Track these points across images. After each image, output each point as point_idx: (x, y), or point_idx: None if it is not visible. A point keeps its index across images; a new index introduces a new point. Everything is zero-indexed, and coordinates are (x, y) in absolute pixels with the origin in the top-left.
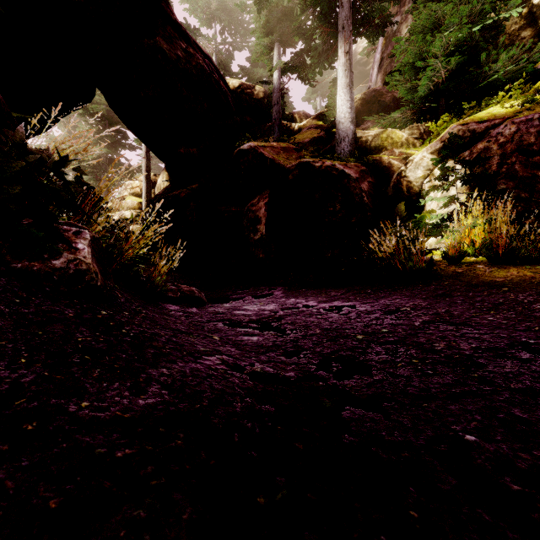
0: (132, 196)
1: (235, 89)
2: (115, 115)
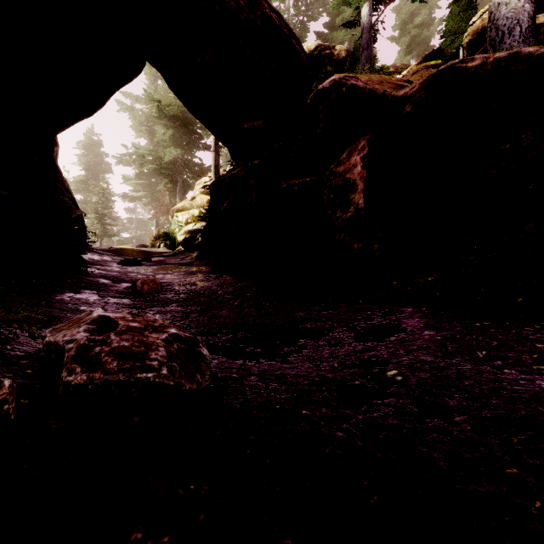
0: (202, 194)
1: (311, 52)
2: (189, 115)
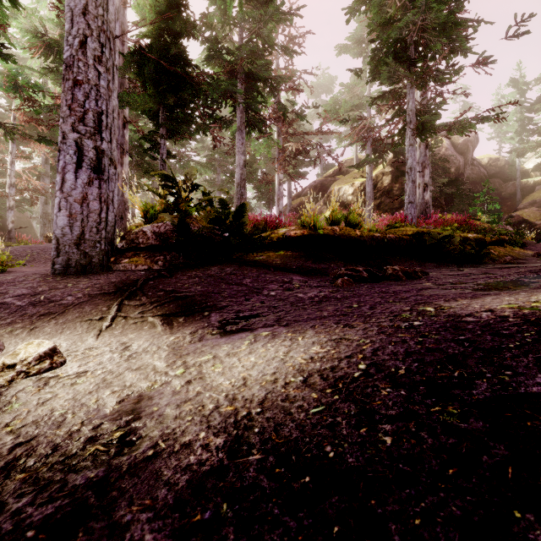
0: None
1: (486, 164)
2: None
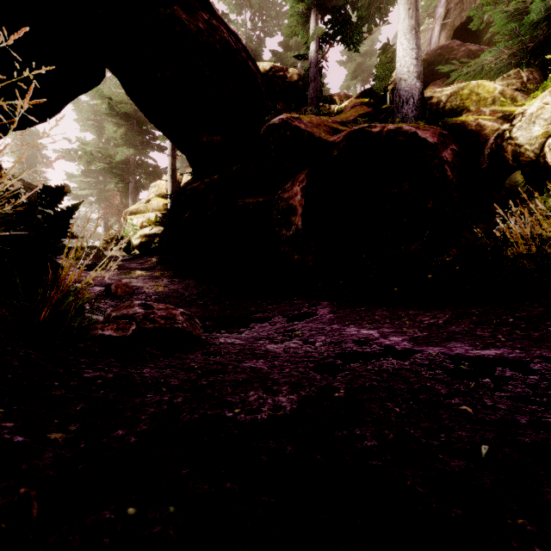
0: (158, 197)
1: (266, 72)
2: (142, 114)
